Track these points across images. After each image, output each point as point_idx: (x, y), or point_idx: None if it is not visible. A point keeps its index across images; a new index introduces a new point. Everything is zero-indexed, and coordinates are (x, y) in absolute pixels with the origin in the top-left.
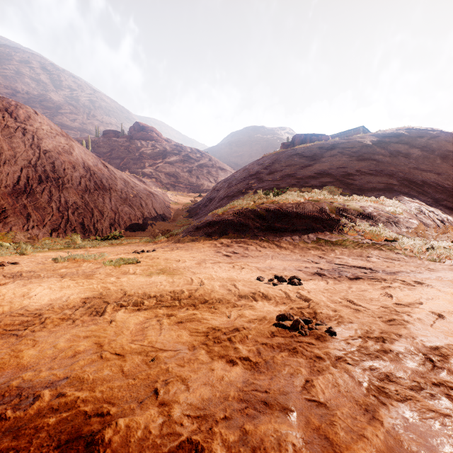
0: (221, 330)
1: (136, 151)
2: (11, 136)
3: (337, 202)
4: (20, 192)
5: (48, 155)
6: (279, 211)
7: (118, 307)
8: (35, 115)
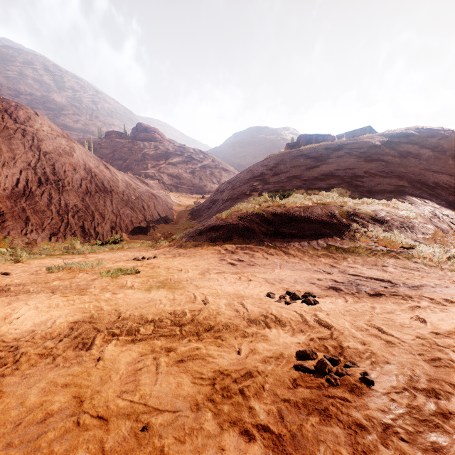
0: (231, 376)
1: (139, 152)
2: (10, 138)
3: (347, 206)
4: (18, 195)
5: (48, 157)
6: (286, 216)
7: (109, 336)
8: (36, 116)
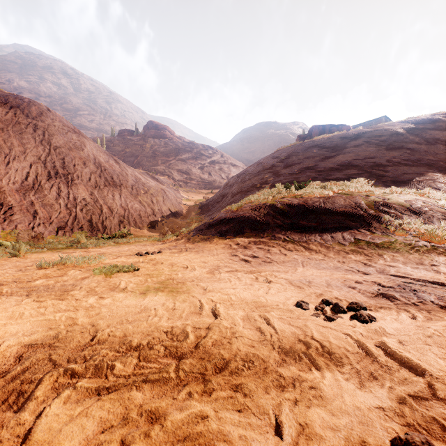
0: None
1: (150, 148)
2: (22, 133)
3: (374, 196)
4: (28, 189)
5: (58, 151)
6: (303, 207)
7: (66, 377)
8: (48, 112)
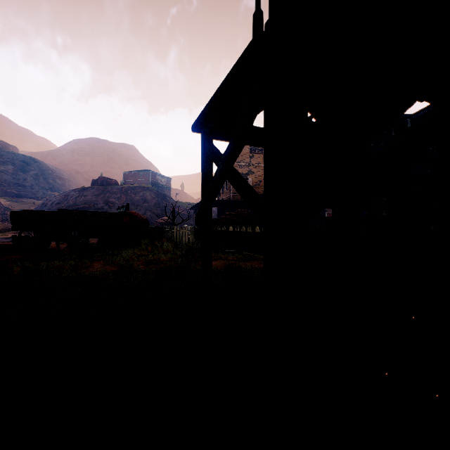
0: None
1: None
2: None
3: None
4: None
5: None
6: None
7: None
8: None
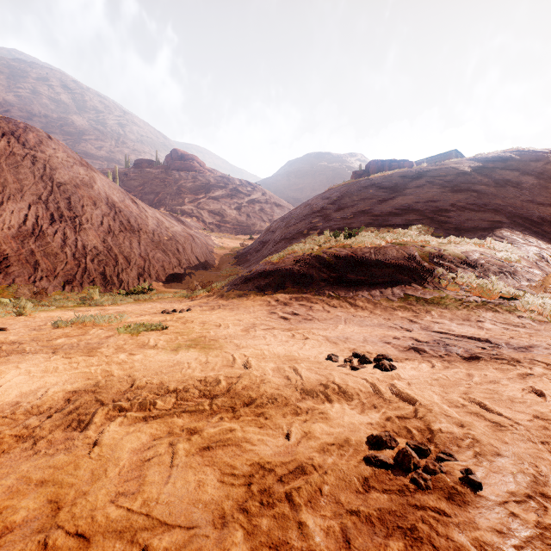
0: (275, 472)
1: (174, 184)
2: (18, 166)
3: (429, 246)
4: (26, 235)
5: (63, 188)
6: (352, 258)
7: (115, 411)
8: (49, 140)
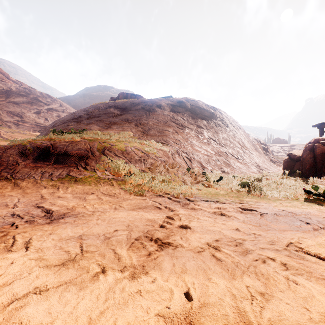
0: None
1: None
2: None
3: (108, 142)
4: None
5: None
6: (48, 149)
7: None
8: None
